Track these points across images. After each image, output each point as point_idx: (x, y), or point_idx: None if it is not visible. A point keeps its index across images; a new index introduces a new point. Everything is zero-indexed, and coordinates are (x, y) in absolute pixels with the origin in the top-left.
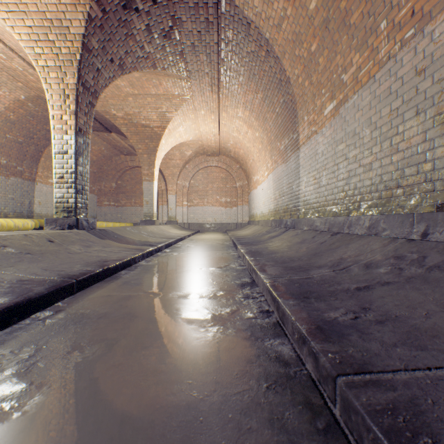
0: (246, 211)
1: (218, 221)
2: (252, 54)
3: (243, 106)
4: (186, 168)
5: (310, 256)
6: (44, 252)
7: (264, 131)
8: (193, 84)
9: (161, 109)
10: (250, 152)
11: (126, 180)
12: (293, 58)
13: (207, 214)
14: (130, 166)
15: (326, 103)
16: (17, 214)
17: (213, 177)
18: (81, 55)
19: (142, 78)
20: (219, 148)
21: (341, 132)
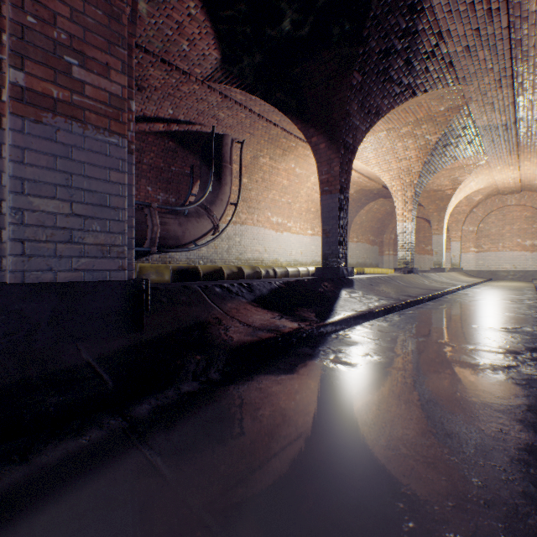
0: None
1: (518, 268)
2: None
3: None
4: (472, 213)
5: None
6: (416, 282)
7: None
8: (489, 156)
9: (453, 176)
10: None
11: None
12: None
13: (502, 260)
14: None
15: None
16: None
17: (511, 217)
18: (416, 181)
19: None
20: (520, 185)
21: None
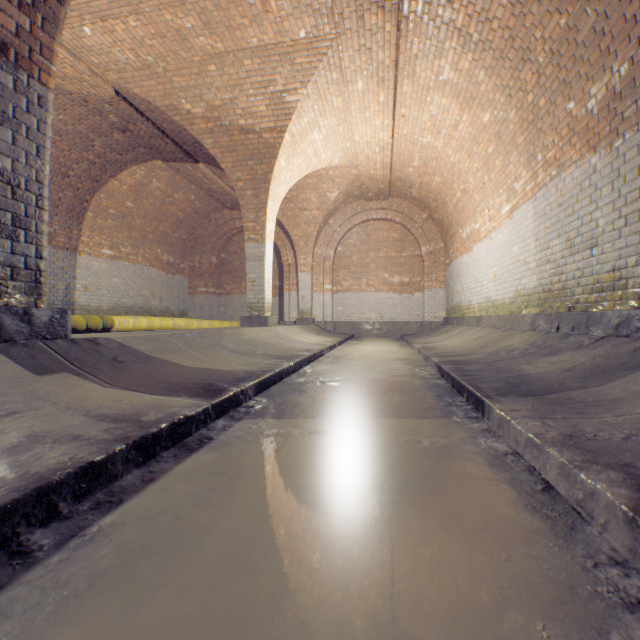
0: (441, 299)
1: (386, 319)
2: None
3: (457, 42)
4: (329, 226)
5: None
6: None
7: (513, 96)
8: None
9: (273, 85)
10: (457, 174)
11: (233, 252)
12: None
13: (367, 305)
14: (238, 227)
15: None
16: None
17: (377, 239)
18: None
19: None
20: (390, 181)
21: None
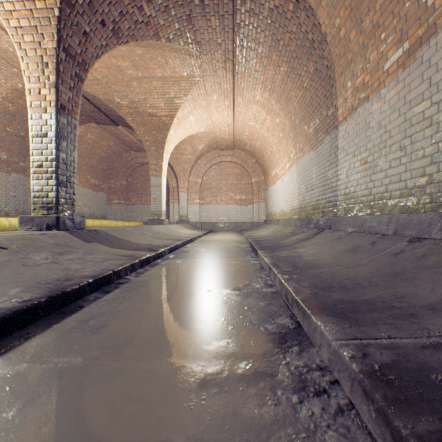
0: (263, 209)
1: (232, 220)
2: (275, 10)
3: (261, 86)
4: (198, 164)
5: (388, 277)
6: None
7: (287, 115)
8: (204, 60)
9: (168, 94)
10: (268, 143)
11: (136, 178)
12: (334, 2)
13: (221, 212)
14: (140, 162)
15: (388, 51)
16: (20, 212)
17: (227, 173)
18: (60, 10)
19: (145, 55)
20: (233, 140)
21: (420, 86)
